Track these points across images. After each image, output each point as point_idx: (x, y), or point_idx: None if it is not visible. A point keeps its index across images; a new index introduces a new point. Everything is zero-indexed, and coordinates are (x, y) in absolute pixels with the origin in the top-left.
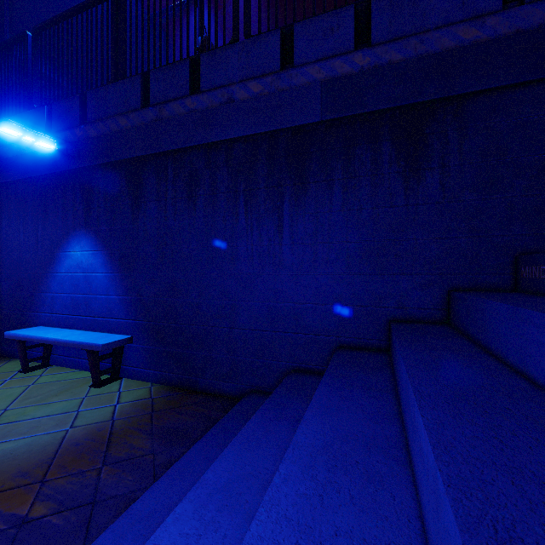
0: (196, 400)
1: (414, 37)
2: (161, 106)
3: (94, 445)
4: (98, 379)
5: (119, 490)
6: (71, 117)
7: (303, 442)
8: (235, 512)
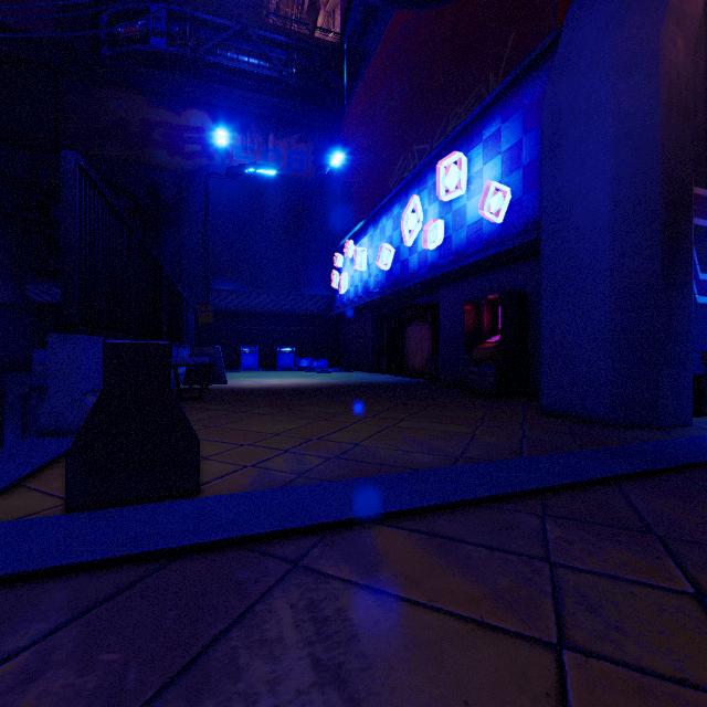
0: None
1: None
2: None
3: None
4: None
5: None
6: None
7: None
8: None
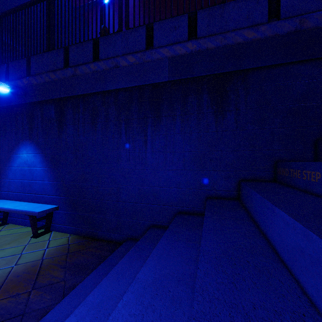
0: (95, 245)
1: (220, 34)
2: (75, 67)
3: (29, 276)
4: (36, 232)
5: (40, 305)
6: (21, 72)
7: (142, 278)
8: (101, 321)
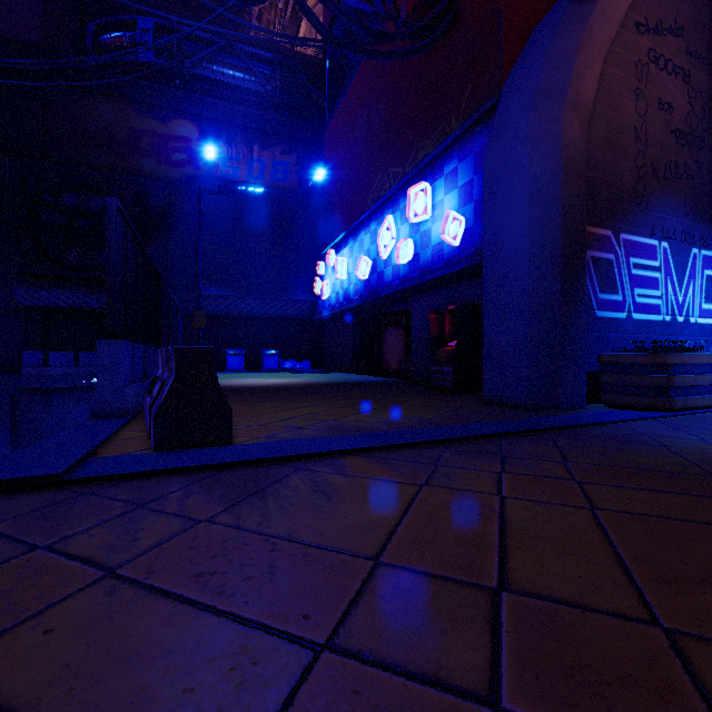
0: None
1: None
2: None
3: None
4: None
5: None
6: None
7: None
8: None
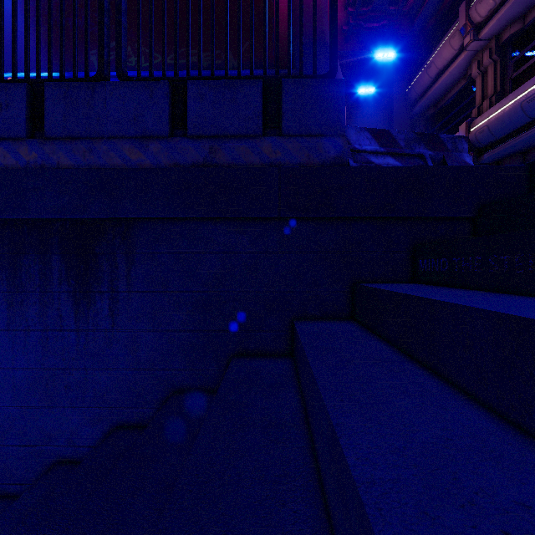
0: None
1: (86, 141)
2: None
3: None
4: None
5: None
6: None
7: None
8: None
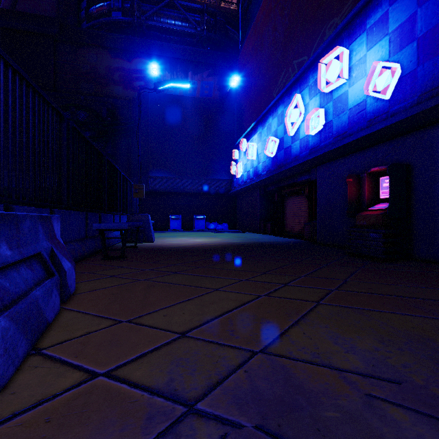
0: None
1: None
2: None
3: None
4: None
5: None
6: None
7: None
8: None
